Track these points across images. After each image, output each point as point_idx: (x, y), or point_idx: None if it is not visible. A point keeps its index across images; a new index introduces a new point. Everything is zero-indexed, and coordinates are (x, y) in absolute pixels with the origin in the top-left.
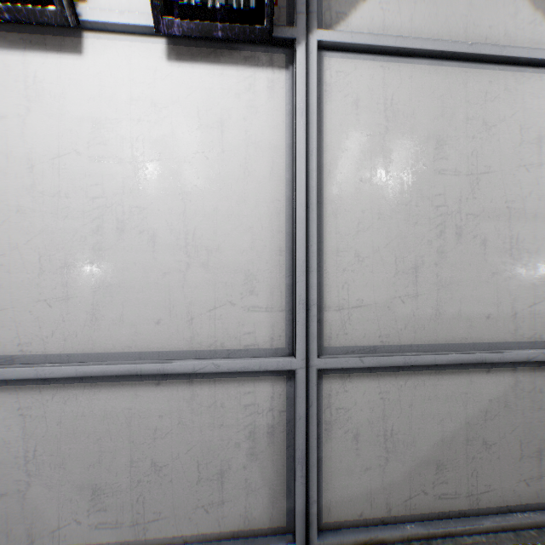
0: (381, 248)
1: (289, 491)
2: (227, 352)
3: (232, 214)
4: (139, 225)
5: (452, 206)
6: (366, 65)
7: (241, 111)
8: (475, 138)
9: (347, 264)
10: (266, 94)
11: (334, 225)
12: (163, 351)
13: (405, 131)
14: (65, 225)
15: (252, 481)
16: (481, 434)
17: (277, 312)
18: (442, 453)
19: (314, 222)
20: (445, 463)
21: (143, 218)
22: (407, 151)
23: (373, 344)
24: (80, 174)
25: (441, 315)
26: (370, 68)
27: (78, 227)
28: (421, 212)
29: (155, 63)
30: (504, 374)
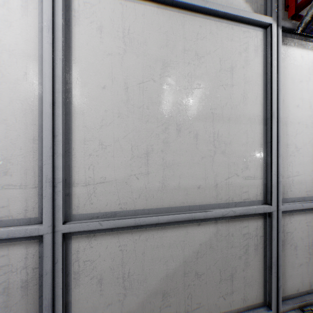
0: (121, 138)
1: None
2: None
3: None
4: None
5: (174, 110)
6: (108, 1)
7: None
8: (190, 64)
9: (93, 150)
10: (20, 12)
11: (81, 120)
12: None
13: (139, 54)
14: None
15: None
16: (194, 268)
17: (30, 189)
18: (166, 285)
19: (59, 117)
20: (169, 291)
21: None
22: (140, 68)
23: (114, 210)
24: None
25: (166, 187)
26: (111, 4)
27: None
28: (151, 113)
29: None
30: (210, 225)
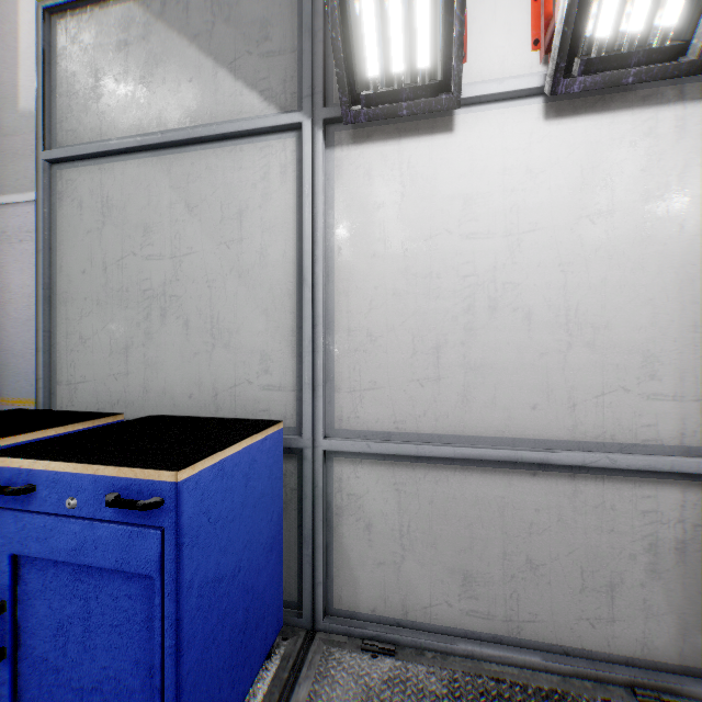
0: None
1: None
2: (619, 446)
3: (624, 284)
4: (512, 302)
5: None
6: None
7: (637, 161)
8: None
9: None
10: (671, 135)
11: None
12: (540, 439)
13: None
14: (436, 305)
15: (652, 603)
16: None
17: (688, 402)
18: None
19: None
20: None
21: (517, 294)
22: None
23: None
24: (451, 253)
25: None
26: None
27: (449, 307)
28: None
29: (530, 126)
30: None
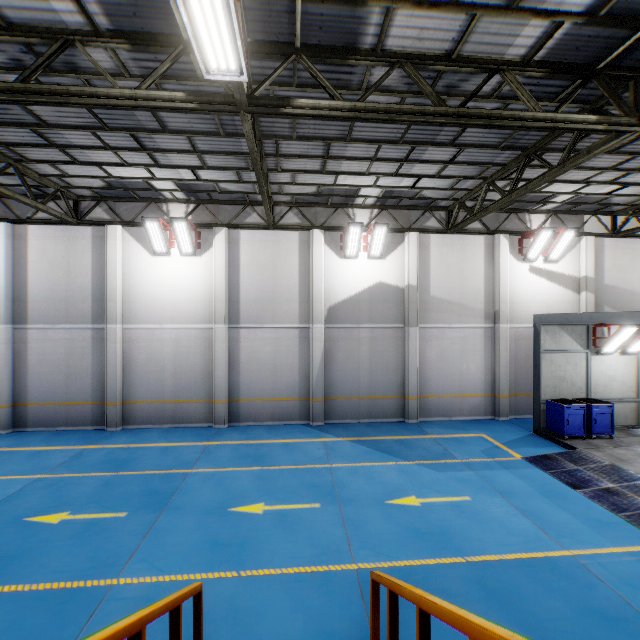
0: None
1: (635, 419)
2: (626, 398)
3: (627, 377)
4: (614, 379)
5: None
6: None
7: (628, 362)
8: None
9: None
10: (631, 359)
11: None
12: (617, 398)
13: None
14: (605, 380)
15: (629, 418)
16: None
17: (633, 392)
18: None
19: (639, 379)
20: None
21: (615, 378)
22: None
23: None
24: (607, 372)
25: None
26: None
27: (607, 380)
28: None
29: (616, 356)
30: None
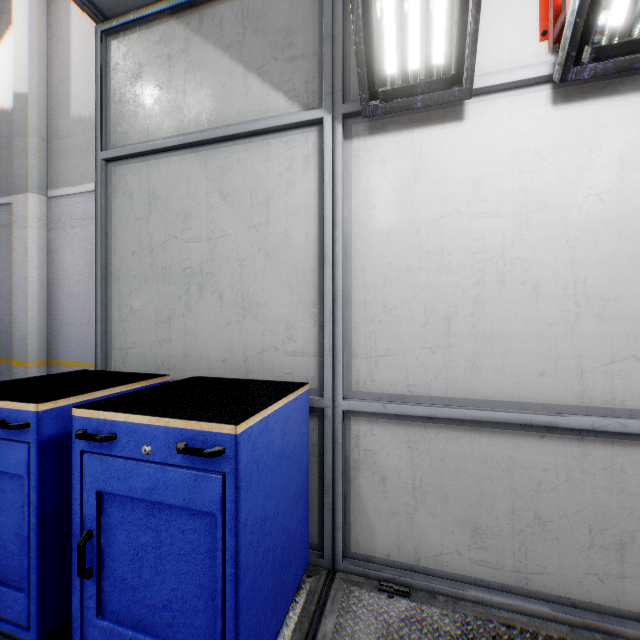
0: None
1: None
2: (627, 411)
3: (633, 258)
4: (520, 276)
5: None
6: None
7: None
8: None
9: None
10: None
11: None
12: (548, 403)
13: None
14: (447, 280)
15: None
16: None
17: None
18: None
19: None
20: None
21: (525, 269)
22: None
23: None
24: (461, 231)
25: None
26: None
27: (459, 281)
28: None
29: (538, 111)
30: None
